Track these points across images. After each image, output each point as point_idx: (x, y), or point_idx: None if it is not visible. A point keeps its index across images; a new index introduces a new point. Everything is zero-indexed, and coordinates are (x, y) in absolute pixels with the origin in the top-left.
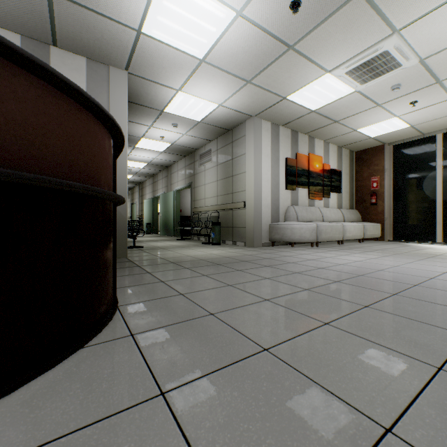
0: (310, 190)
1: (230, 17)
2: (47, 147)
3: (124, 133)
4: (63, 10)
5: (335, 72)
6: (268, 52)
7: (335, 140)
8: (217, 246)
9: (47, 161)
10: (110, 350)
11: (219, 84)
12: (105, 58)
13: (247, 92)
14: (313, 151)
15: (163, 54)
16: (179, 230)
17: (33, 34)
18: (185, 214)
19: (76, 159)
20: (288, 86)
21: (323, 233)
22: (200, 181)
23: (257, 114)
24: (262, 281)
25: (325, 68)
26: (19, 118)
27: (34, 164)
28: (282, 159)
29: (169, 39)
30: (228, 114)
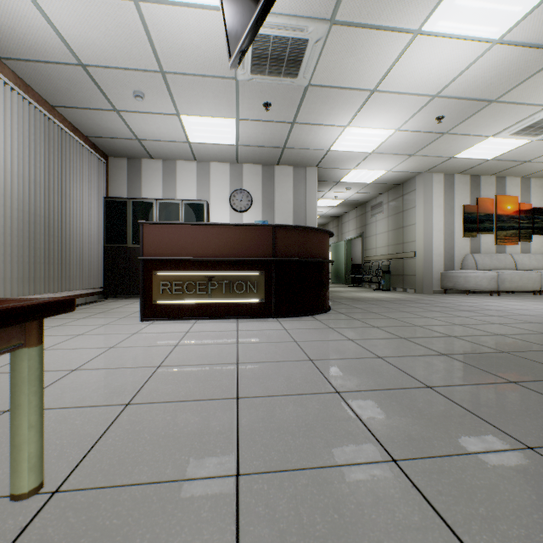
0: (497, 235)
1: (390, 132)
2: (320, 250)
3: (315, 210)
4: (287, 152)
5: (497, 136)
6: (425, 139)
7: (537, 174)
8: (386, 292)
9: (320, 254)
10: (335, 314)
11: (386, 161)
12: (304, 164)
13: (412, 160)
14: (504, 192)
15: (342, 155)
16: (350, 278)
17: (268, 163)
18: (355, 262)
19: (324, 251)
20: (451, 150)
21: (507, 282)
22: (370, 231)
23: (426, 171)
24: (409, 307)
25: (485, 135)
26: (316, 244)
27: (318, 255)
28: (458, 207)
29: (347, 149)
30: (397, 175)
